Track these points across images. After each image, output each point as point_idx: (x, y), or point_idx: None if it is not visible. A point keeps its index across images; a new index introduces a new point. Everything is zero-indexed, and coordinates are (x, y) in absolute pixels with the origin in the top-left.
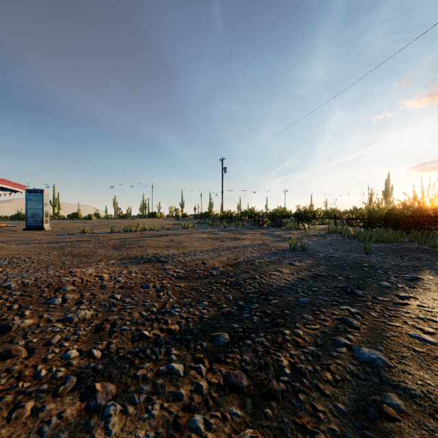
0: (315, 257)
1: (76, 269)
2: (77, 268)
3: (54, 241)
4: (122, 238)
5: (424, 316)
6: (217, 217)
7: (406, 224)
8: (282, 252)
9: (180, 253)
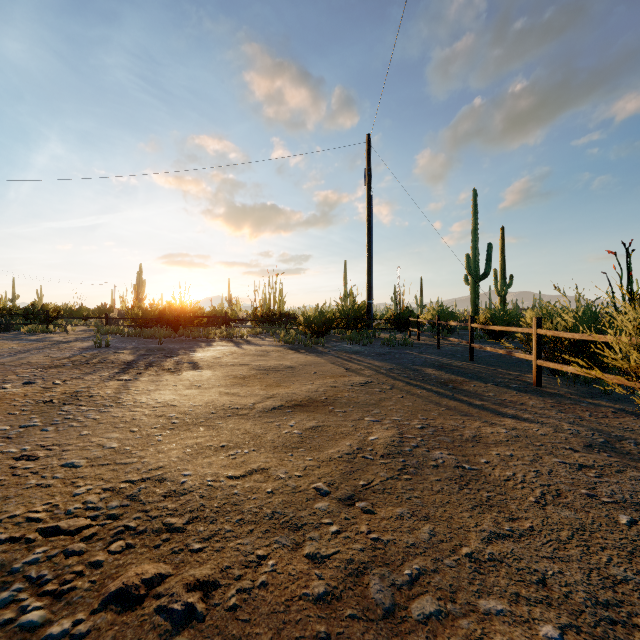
0: (126, 349)
1: None
2: None
3: None
4: None
5: (202, 356)
6: None
7: (176, 323)
8: (93, 349)
9: None
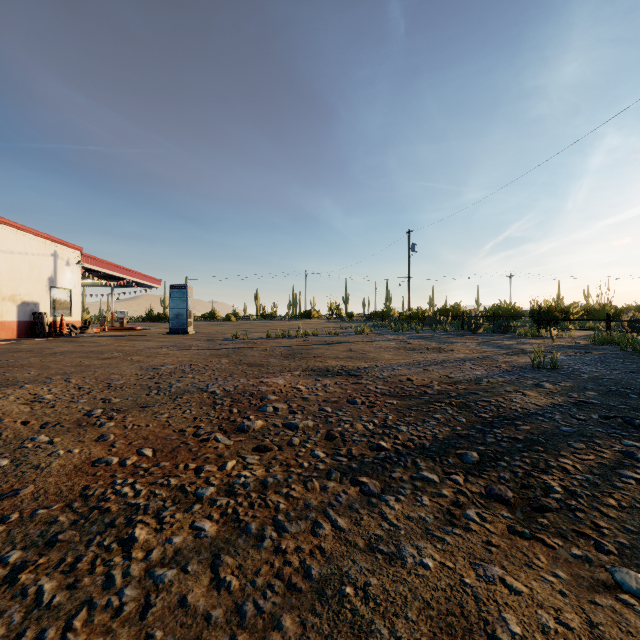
0: (575, 379)
1: (265, 380)
2: (266, 378)
3: (212, 347)
4: (286, 346)
5: None
6: (400, 317)
7: None
8: (521, 370)
9: (372, 366)
